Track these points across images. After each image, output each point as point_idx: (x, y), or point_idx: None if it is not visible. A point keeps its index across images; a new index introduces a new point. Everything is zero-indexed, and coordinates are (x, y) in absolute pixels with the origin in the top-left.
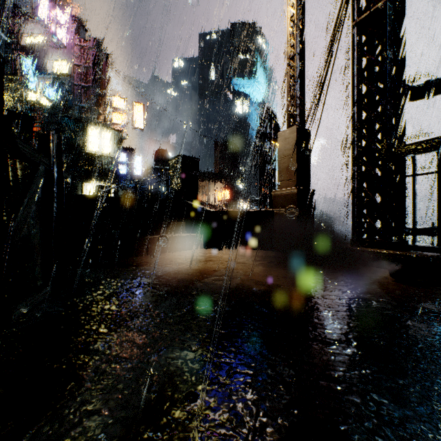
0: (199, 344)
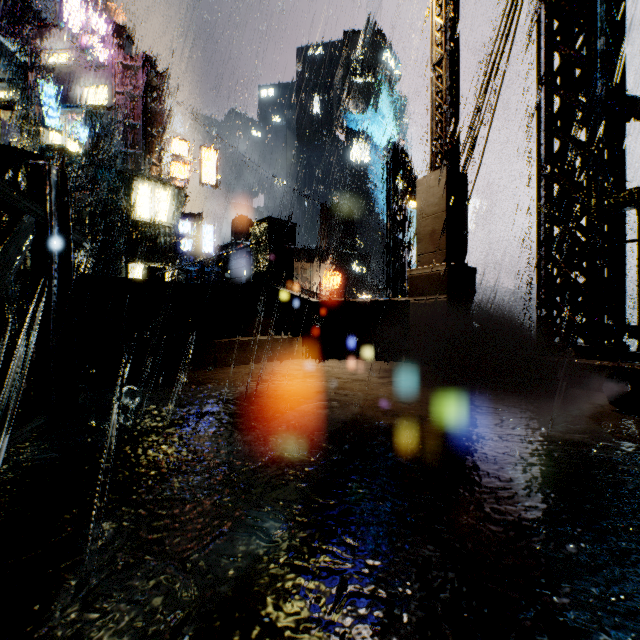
0: (284, 527)
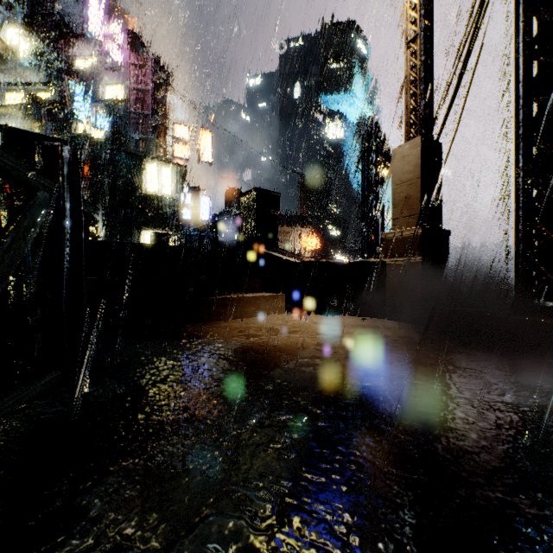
0: (273, 510)
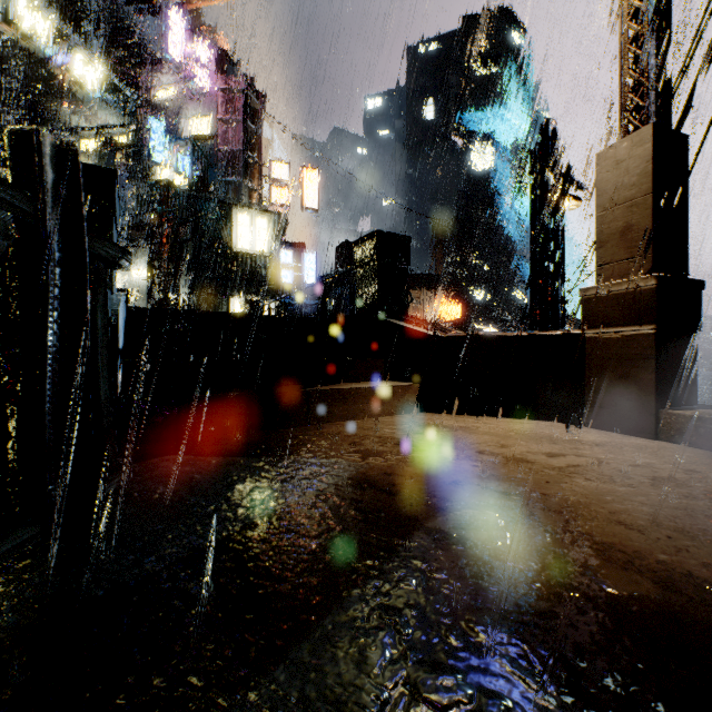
0: None
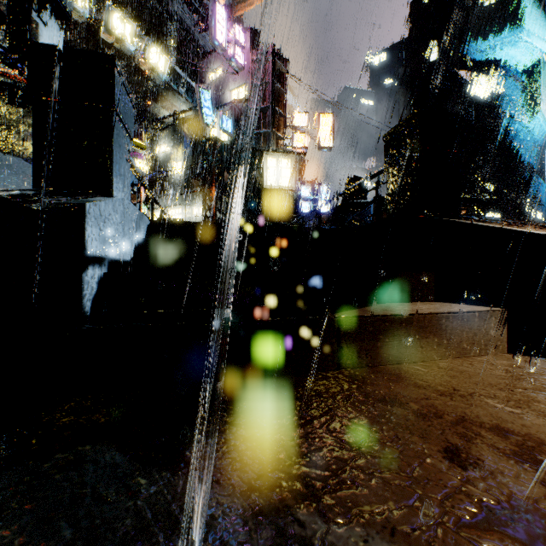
0: None
